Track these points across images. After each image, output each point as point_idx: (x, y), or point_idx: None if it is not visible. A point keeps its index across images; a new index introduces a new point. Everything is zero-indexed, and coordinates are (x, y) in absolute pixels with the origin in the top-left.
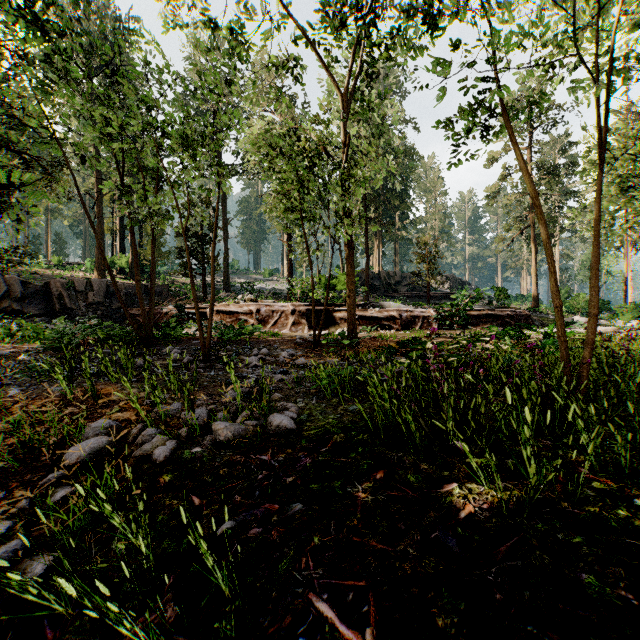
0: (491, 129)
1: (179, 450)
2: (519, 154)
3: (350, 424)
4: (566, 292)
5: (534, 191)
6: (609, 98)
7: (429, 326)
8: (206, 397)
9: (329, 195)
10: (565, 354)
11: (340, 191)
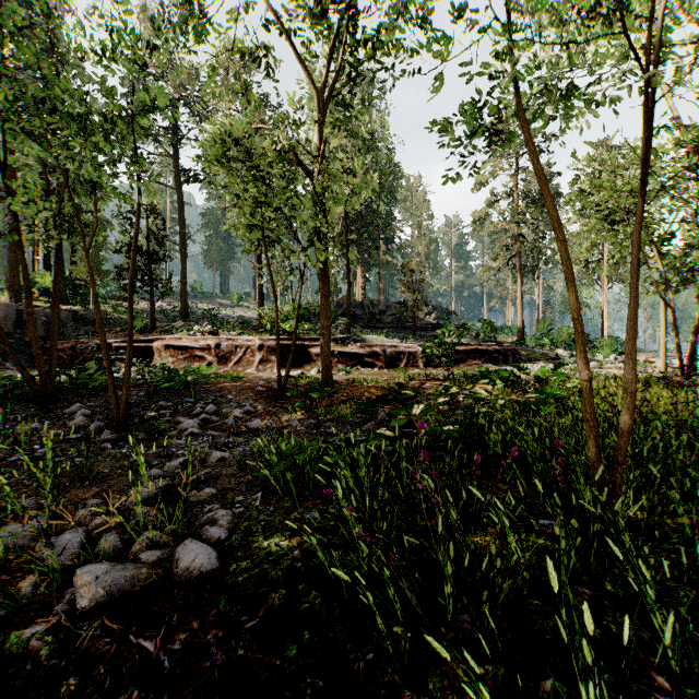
0: (496, 134)
1: (5, 631)
2: (536, 167)
3: (301, 559)
4: (549, 324)
5: (555, 220)
6: (652, 99)
7: (415, 363)
8: (97, 500)
9: (294, 211)
10: (595, 444)
11: (308, 207)
